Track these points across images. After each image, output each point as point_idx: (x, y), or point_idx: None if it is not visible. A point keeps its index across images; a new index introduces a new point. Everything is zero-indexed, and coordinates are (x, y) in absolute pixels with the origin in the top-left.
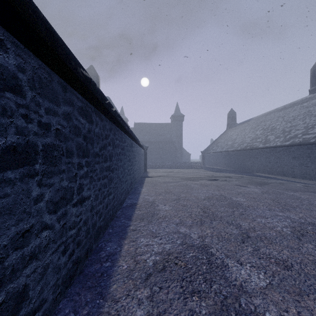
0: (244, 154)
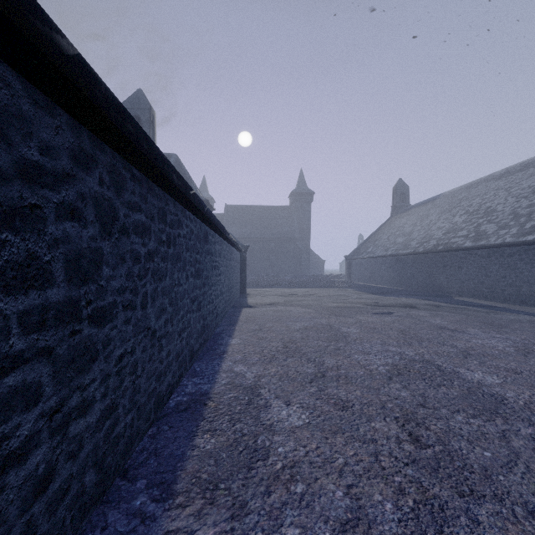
0: (431, 260)
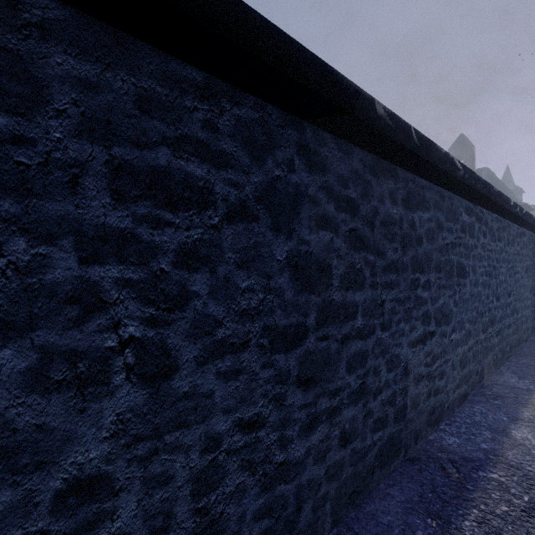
0: None
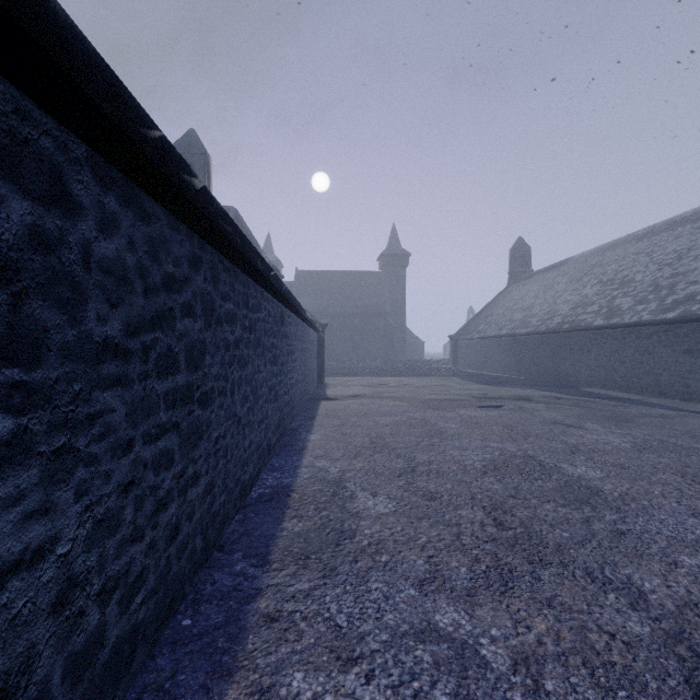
0: (555, 342)
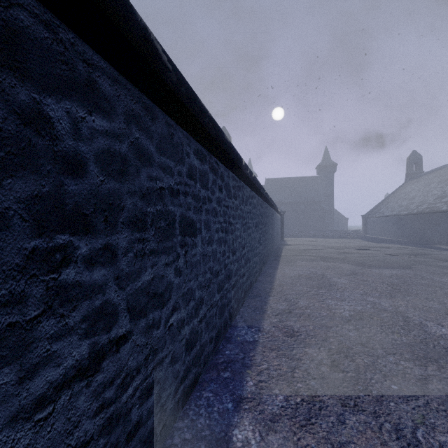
0: (421, 219)
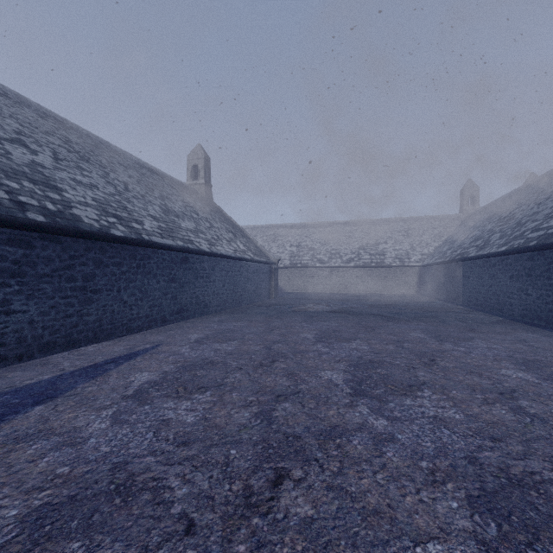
0: None
